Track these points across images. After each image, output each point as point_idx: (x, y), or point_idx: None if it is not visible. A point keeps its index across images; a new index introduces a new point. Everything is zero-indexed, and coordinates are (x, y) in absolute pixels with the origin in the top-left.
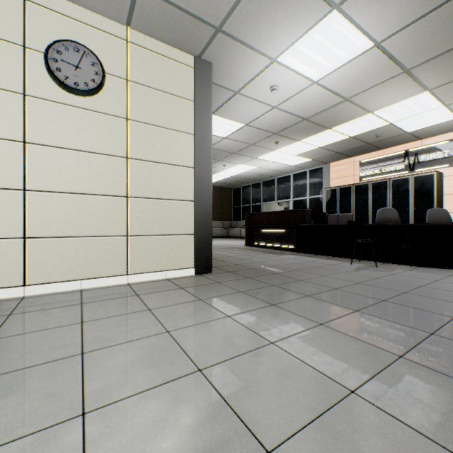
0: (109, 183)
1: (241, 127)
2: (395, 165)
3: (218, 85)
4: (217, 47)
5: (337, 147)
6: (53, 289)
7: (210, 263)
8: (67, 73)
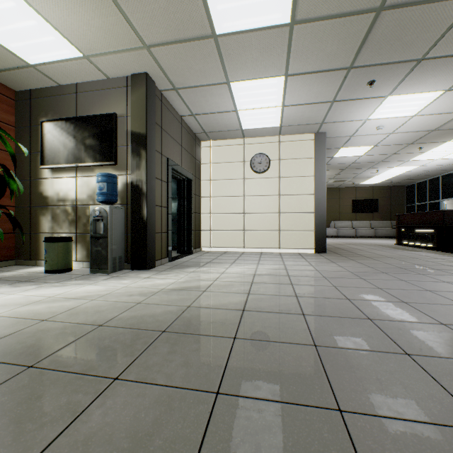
0: (272, 208)
1: (371, 148)
2: None
3: (336, 137)
4: (325, 127)
5: None
6: (252, 250)
7: (325, 248)
8: (257, 167)
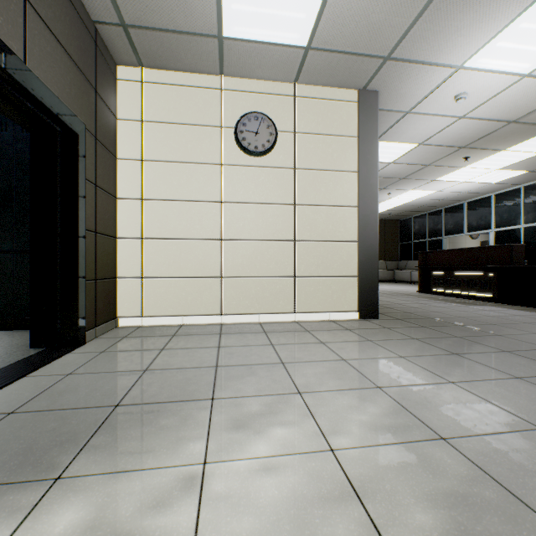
0: (279, 229)
1: (412, 148)
2: None
3: (384, 110)
4: (385, 74)
5: None
6: (239, 319)
7: (376, 308)
8: (249, 141)
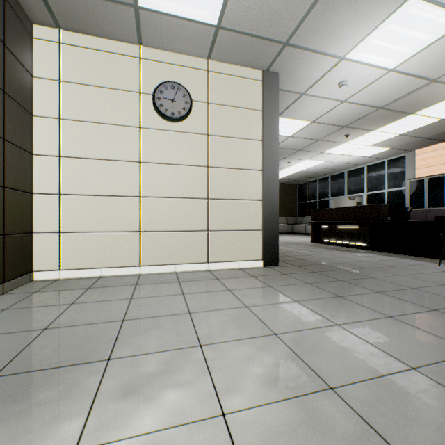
0: (194, 188)
1: (306, 125)
2: None
3: (284, 90)
4: (284, 58)
5: (424, 132)
6: (157, 270)
7: (277, 257)
8: (166, 107)
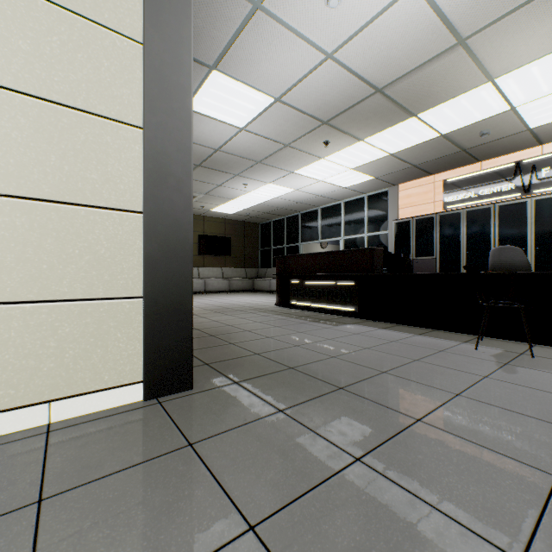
0: None
1: (268, 106)
2: (499, 184)
3: None
4: None
5: (417, 155)
6: None
7: (188, 366)
8: None
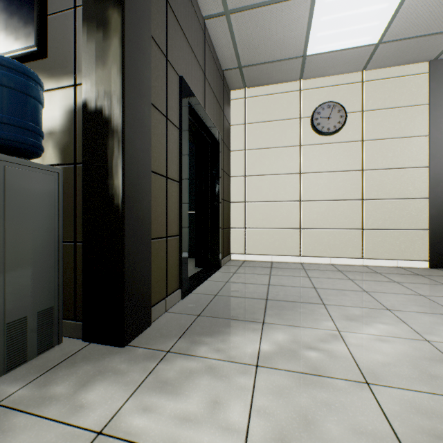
0: (348, 191)
1: None
2: None
3: None
4: None
5: None
6: (314, 260)
7: None
8: (323, 125)
